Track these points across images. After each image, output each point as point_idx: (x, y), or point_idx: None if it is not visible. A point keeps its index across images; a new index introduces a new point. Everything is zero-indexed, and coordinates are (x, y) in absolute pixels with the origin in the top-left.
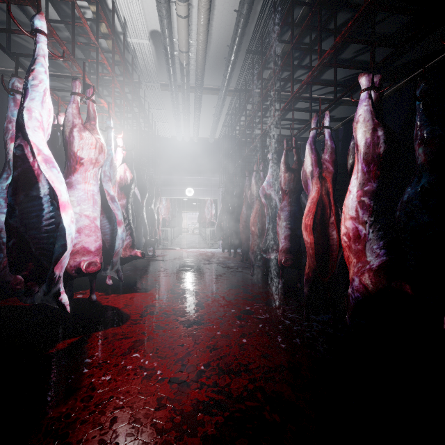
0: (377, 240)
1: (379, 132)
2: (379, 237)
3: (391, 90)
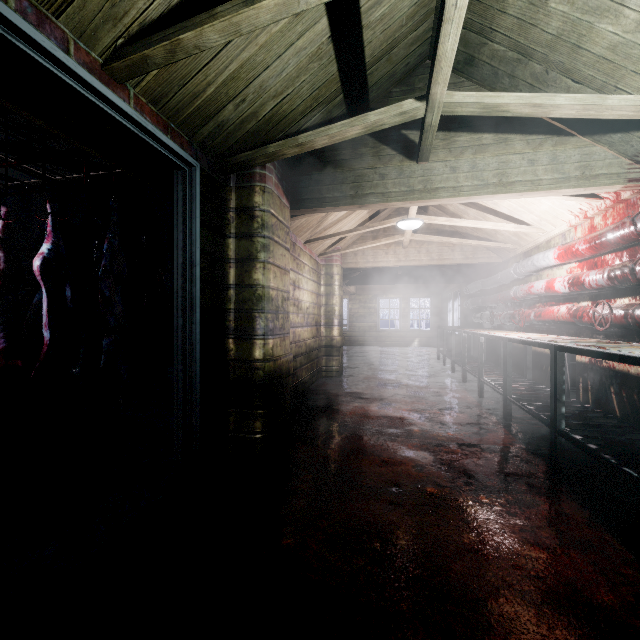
0: (0, 333)
1: (2, 254)
2: (3, 331)
3: (73, 177)
